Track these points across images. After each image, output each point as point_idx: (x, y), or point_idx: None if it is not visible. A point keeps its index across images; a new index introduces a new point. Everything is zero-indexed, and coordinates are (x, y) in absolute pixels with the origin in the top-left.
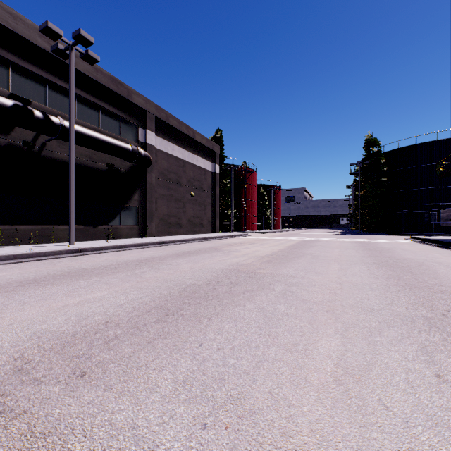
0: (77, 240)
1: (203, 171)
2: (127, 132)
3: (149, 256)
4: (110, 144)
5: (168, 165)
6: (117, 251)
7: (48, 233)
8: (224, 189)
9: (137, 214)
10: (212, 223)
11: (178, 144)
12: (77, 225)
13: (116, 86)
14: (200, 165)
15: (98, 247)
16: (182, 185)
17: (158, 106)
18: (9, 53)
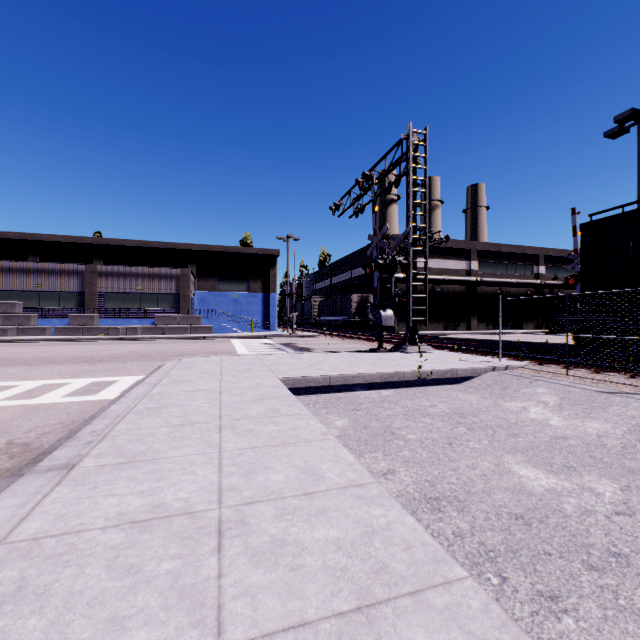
0: None
1: None
2: None
3: None
4: None
5: None
6: None
7: None
8: None
9: None
10: None
11: None
12: None
13: None
14: None
15: None
16: None
17: None
18: (553, 263)
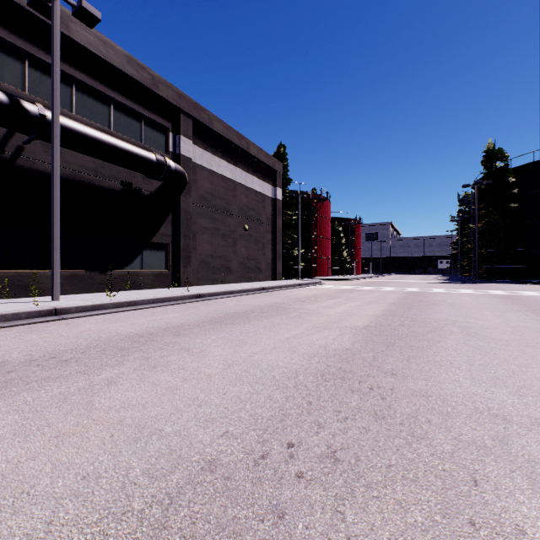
0: (74, 292)
1: (260, 197)
2: (152, 137)
3: (162, 323)
4: (122, 149)
5: (211, 186)
6: (120, 312)
7: (28, 282)
8: (288, 222)
9: (168, 254)
10: (273, 266)
11: (226, 159)
12: (75, 269)
13: (135, 70)
14: (256, 188)
15: (89, 306)
16: (232, 215)
17: (198, 104)
18: None
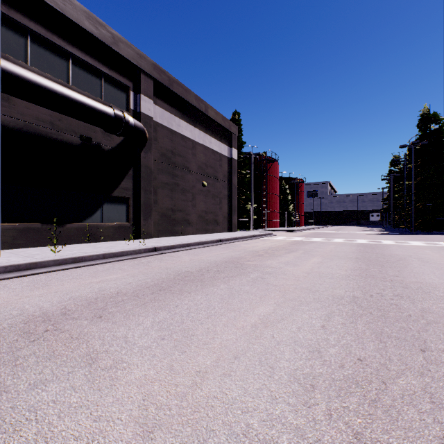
0: (28, 245)
1: (217, 156)
2: (113, 95)
3: (94, 291)
4: (76, 101)
5: (172, 145)
6: (59, 271)
7: None
8: (242, 180)
9: (128, 208)
10: (229, 219)
11: (186, 120)
12: (29, 222)
13: (94, 27)
14: (214, 148)
15: (22, 264)
16: (191, 172)
17: (158, 66)
18: None
